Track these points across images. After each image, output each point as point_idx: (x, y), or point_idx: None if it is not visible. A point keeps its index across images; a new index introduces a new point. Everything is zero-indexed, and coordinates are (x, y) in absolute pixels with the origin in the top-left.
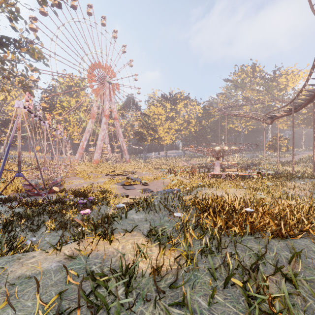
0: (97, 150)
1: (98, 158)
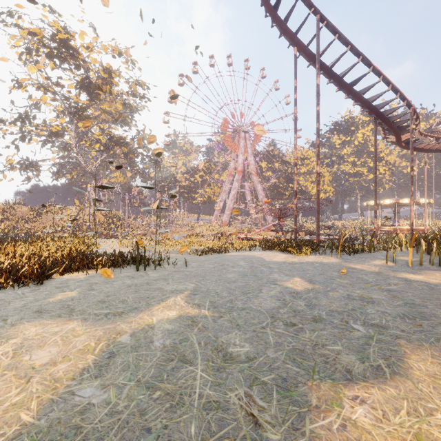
0: (226, 212)
1: (226, 220)
